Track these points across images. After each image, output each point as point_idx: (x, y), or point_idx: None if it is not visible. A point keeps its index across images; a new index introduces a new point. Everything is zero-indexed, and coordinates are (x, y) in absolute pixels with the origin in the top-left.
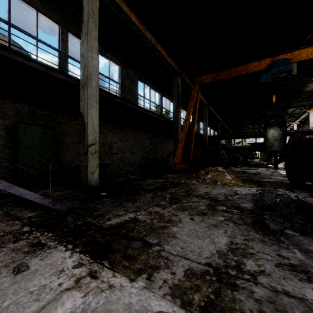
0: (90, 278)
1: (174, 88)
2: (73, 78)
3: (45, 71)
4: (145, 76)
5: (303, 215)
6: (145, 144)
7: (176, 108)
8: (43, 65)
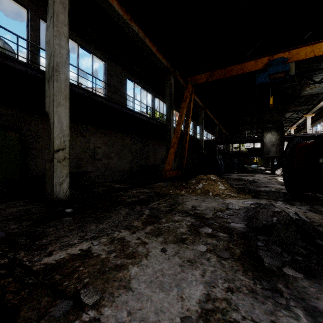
0: None
1: (166, 88)
2: (36, 69)
3: None
4: (135, 75)
5: (305, 241)
6: (136, 149)
7: (168, 110)
8: None
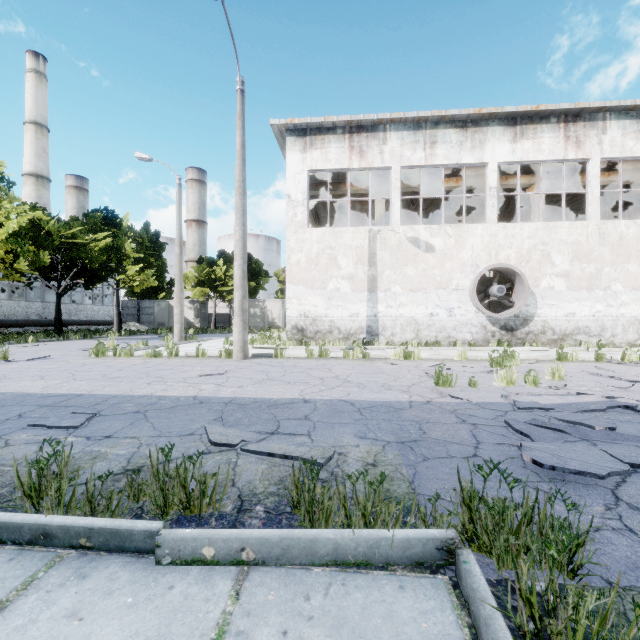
0: None
1: None
2: None
3: None
4: None
5: None
6: None
7: None
8: None
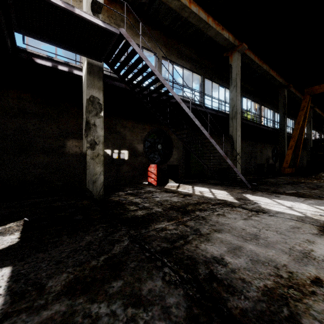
0: (308, 199)
1: (279, 100)
2: (226, 114)
3: (216, 113)
4: (247, 92)
5: None
6: (248, 151)
7: (282, 118)
8: (216, 111)
